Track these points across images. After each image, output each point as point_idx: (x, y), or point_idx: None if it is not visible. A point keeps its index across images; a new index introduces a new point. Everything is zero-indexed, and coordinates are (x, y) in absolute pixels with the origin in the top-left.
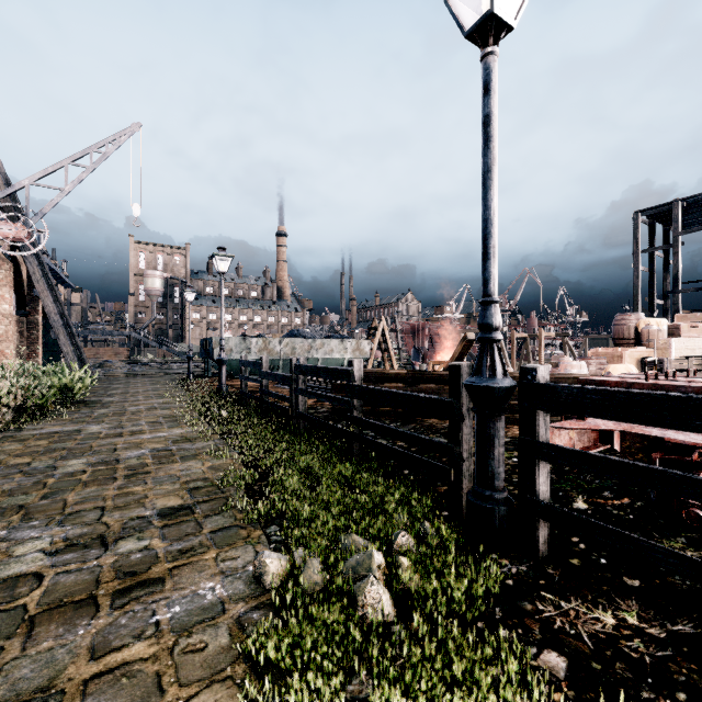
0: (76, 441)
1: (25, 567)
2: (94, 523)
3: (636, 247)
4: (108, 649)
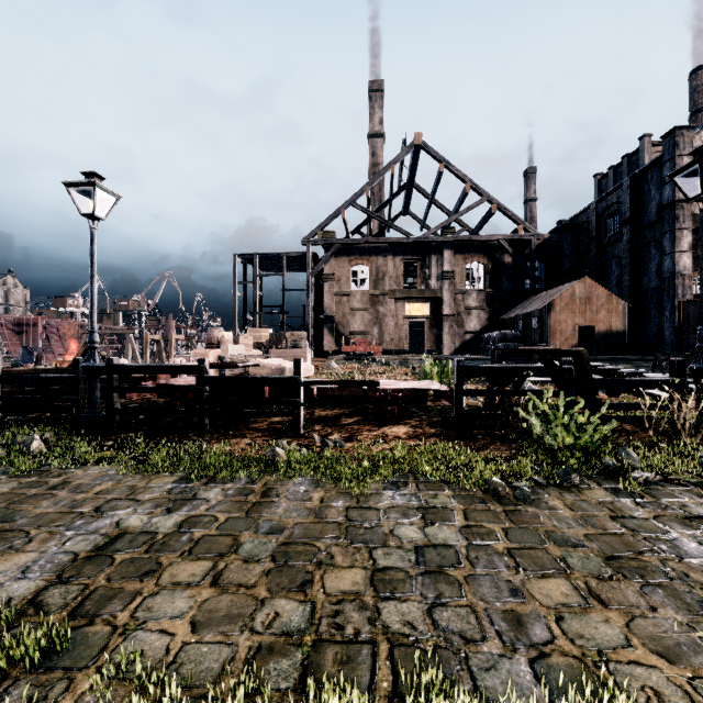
0: None
1: None
2: None
3: (235, 279)
4: None
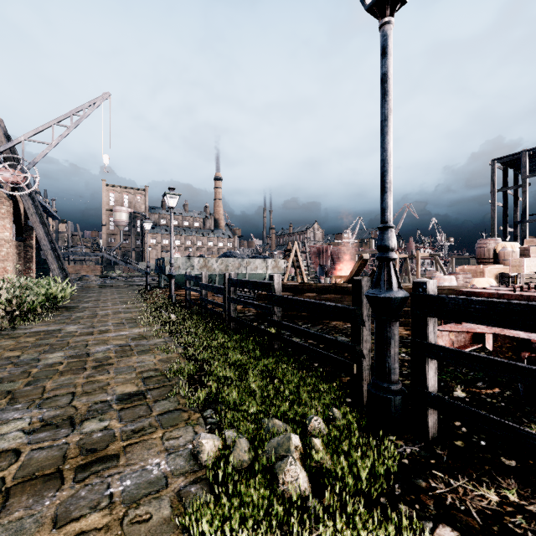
0: (57, 338)
1: (7, 444)
2: (66, 406)
3: (493, 187)
4: (68, 519)
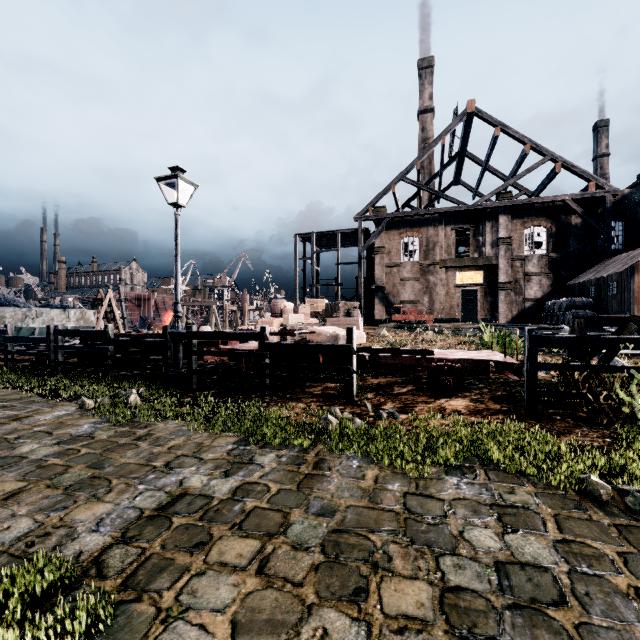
0: None
1: None
2: None
3: (296, 256)
4: (30, 424)
